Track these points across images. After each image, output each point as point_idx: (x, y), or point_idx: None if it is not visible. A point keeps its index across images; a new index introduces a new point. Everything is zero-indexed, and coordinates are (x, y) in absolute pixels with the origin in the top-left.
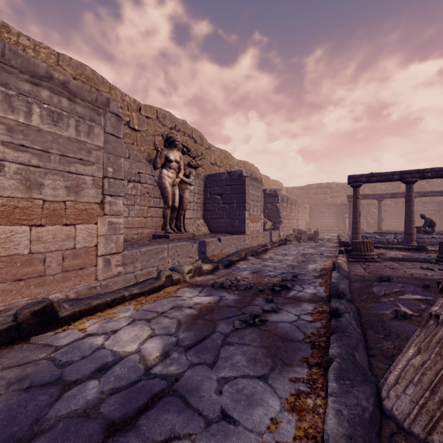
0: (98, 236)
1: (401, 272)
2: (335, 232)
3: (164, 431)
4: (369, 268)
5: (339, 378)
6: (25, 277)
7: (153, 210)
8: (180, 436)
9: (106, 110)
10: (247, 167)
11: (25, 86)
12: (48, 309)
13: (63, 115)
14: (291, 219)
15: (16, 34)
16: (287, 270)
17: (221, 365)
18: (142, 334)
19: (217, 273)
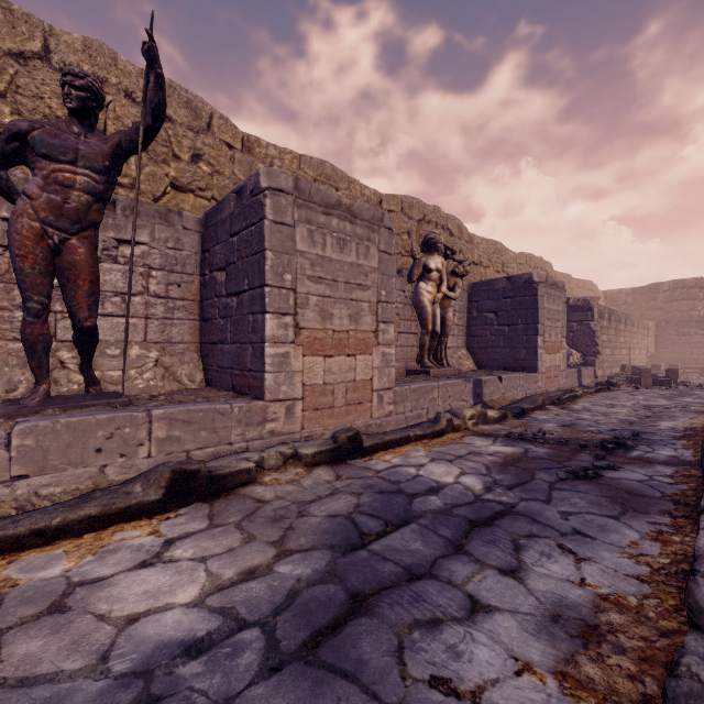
0: (373, 368)
1: None
2: None
3: (522, 531)
4: None
5: None
6: (320, 407)
7: (403, 336)
8: (539, 536)
9: (380, 225)
10: (531, 262)
11: (321, 218)
12: (357, 436)
13: (347, 241)
14: (616, 348)
15: (265, 147)
16: (620, 426)
17: (557, 503)
18: (452, 471)
19: (506, 423)
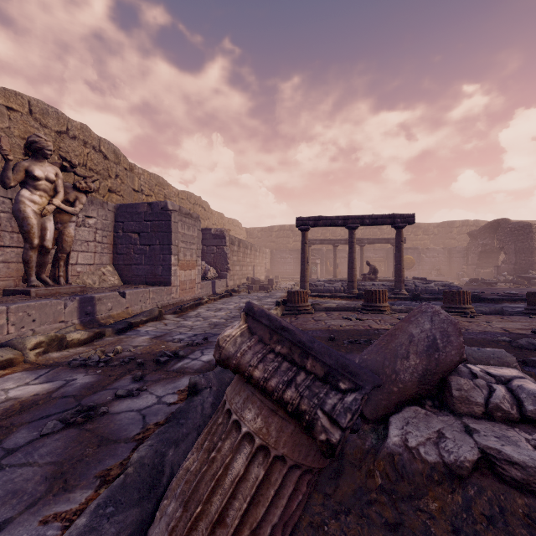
0: None
1: (322, 324)
2: (295, 280)
3: None
4: (297, 321)
5: (102, 506)
6: None
7: (10, 251)
8: None
9: None
10: (191, 199)
11: None
12: None
13: None
14: (244, 266)
15: None
16: (205, 330)
17: None
18: None
19: (98, 342)
